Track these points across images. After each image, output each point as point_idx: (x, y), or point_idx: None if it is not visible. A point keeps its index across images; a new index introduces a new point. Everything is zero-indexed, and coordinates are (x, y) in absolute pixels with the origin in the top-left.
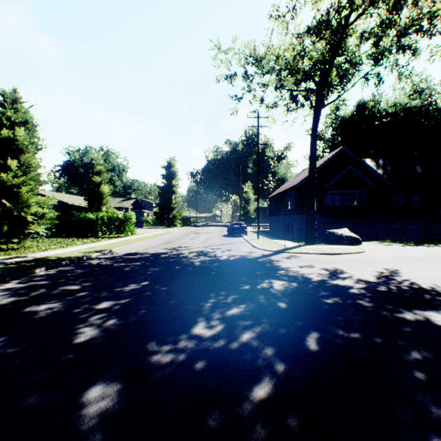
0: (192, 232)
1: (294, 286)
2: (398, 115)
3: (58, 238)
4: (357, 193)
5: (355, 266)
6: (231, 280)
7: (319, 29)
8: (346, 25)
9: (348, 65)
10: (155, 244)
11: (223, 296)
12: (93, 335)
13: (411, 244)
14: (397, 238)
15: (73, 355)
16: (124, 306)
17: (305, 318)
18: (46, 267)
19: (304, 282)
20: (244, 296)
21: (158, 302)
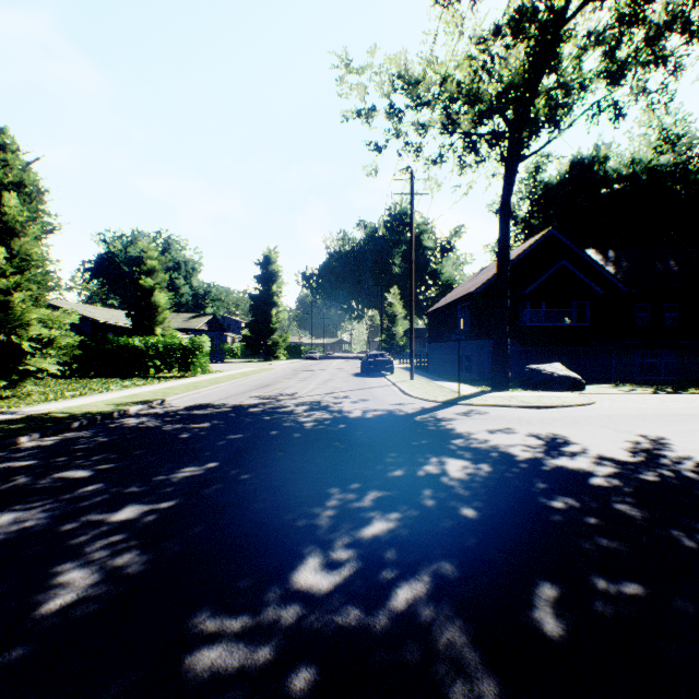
0: (304, 369)
1: (486, 471)
2: (638, 179)
3: (83, 378)
4: (574, 306)
5: (587, 430)
6: (369, 459)
7: (518, 22)
8: (561, 19)
9: (559, 95)
10: (240, 389)
11: (355, 494)
12: (83, 590)
13: (667, 389)
14: (640, 378)
15: (23, 649)
16: (163, 517)
17: (520, 546)
18: (41, 433)
19: (503, 462)
20: (394, 494)
21: (231, 506)
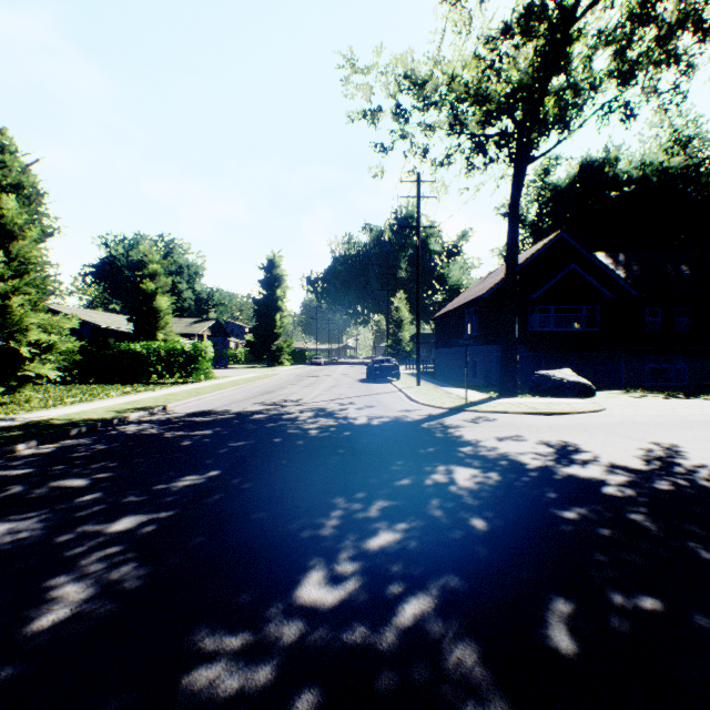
0: (308, 375)
1: (495, 479)
2: (649, 181)
3: (83, 384)
4: (583, 310)
5: (598, 437)
6: (375, 467)
7: (528, 20)
8: (571, 18)
9: (569, 95)
10: (244, 395)
11: (361, 503)
12: (77, 605)
13: (679, 395)
14: (651, 384)
15: (13, 668)
16: (162, 528)
17: (532, 559)
18: (39, 440)
19: (513, 470)
20: (401, 503)
21: (233, 516)
